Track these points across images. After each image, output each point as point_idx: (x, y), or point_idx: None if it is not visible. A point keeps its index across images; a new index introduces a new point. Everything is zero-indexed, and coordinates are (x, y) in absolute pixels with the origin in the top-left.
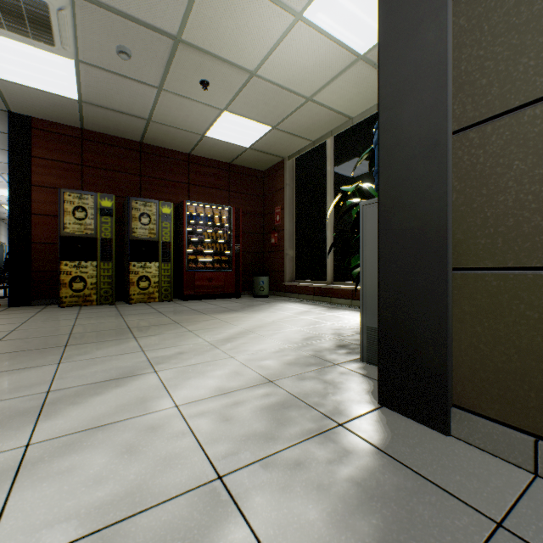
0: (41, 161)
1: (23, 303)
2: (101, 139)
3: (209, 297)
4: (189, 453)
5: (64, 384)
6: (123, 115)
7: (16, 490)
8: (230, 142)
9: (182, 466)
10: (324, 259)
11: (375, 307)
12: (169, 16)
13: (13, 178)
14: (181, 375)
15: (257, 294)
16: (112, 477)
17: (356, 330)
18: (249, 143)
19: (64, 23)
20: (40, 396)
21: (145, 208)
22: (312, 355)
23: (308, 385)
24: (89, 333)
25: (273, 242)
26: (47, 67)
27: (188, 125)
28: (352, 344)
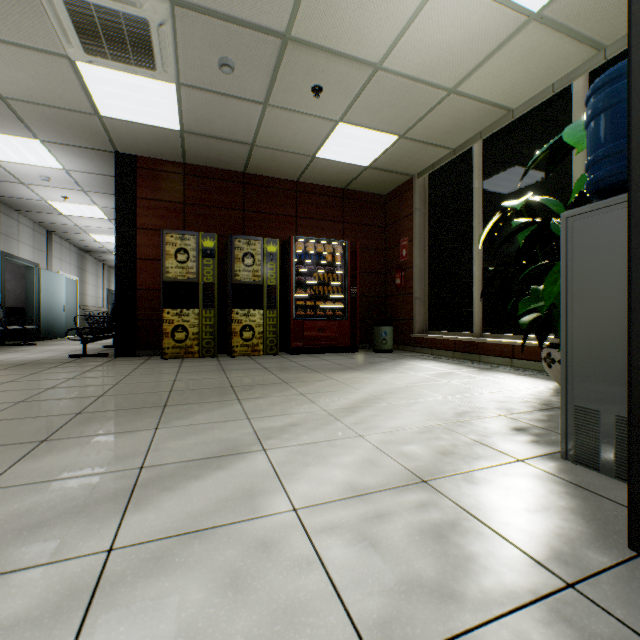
0: (145, 202)
1: (128, 353)
2: (203, 173)
3: (320, 351)
4: (321, 605)
5: (159, 459)
6: (225, 143)
7: (86, 632)
8: (345, 162)
9: (313, 631)
10: (469, 303)
11: (591, 377)
12: (276, 9)
13: (120, 222)
14: (297, 458)
15: (378, 349)
16: (210, 633)
17: (533, 404)
18: (369, 161)
19: (165, 40)
20: (132, 473)
21: (248, 247)
22: (477, 442)
23: (485, 495)
24: (189, 390)
25: (398, 283)
26: (149, 97)
27: (296, 145)
28: (535, 428)
